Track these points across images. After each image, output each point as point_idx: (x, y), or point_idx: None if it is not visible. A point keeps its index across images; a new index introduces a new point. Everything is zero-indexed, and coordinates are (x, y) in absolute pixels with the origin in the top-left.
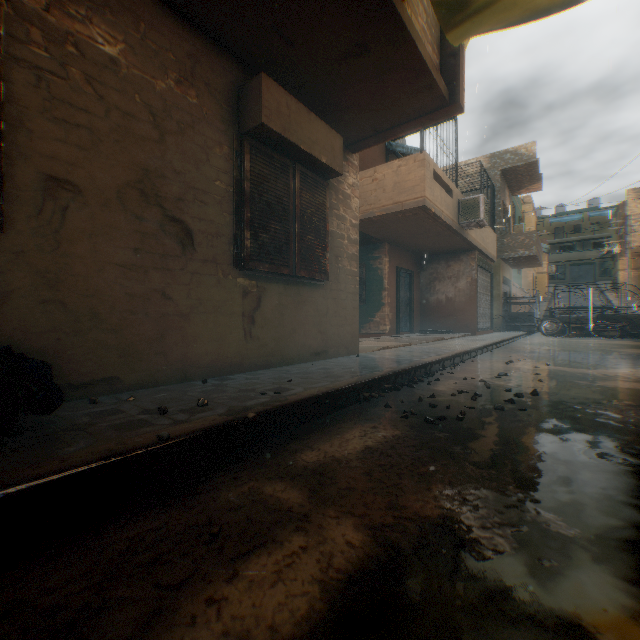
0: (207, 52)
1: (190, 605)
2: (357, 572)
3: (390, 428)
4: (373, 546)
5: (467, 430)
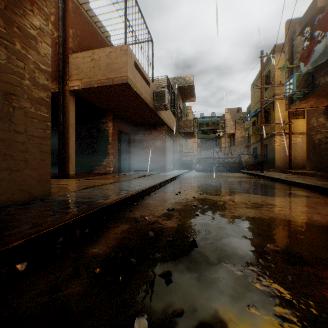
0: None
1: None
2: None
3: None
4: None
5: None
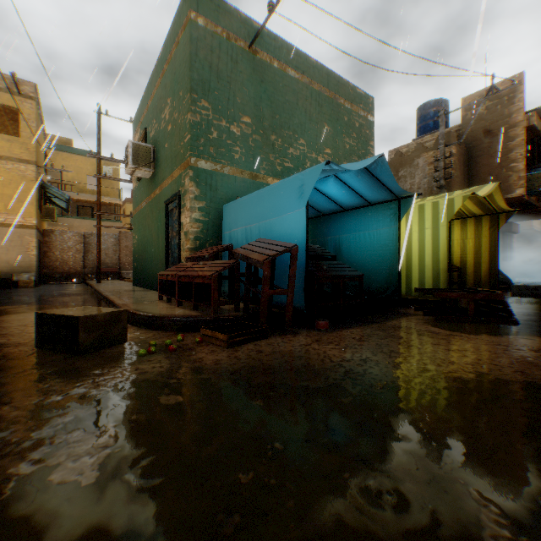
0: None
1: None
2: None
3: None
4: None
5: None
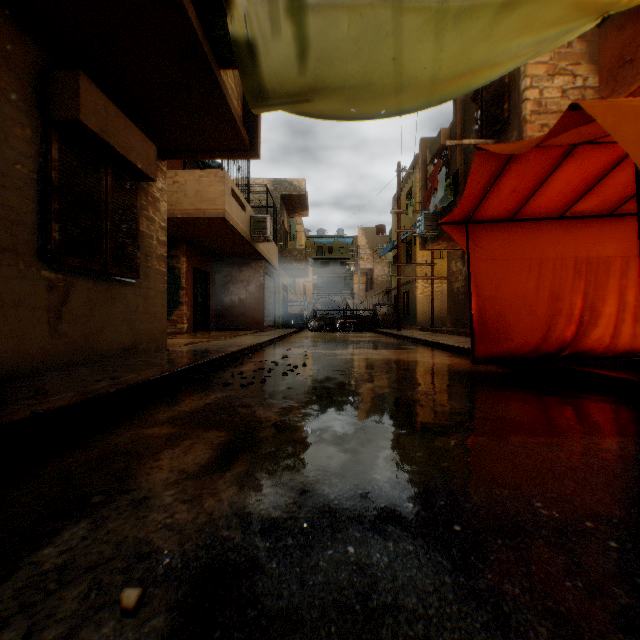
0: (8, 22)
1: (141, 472)
2: (228, 442)
3: (218, 393)
4: (232, 434)
5: (268, 387)
